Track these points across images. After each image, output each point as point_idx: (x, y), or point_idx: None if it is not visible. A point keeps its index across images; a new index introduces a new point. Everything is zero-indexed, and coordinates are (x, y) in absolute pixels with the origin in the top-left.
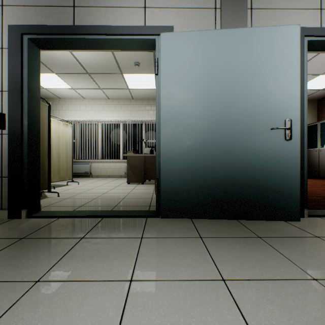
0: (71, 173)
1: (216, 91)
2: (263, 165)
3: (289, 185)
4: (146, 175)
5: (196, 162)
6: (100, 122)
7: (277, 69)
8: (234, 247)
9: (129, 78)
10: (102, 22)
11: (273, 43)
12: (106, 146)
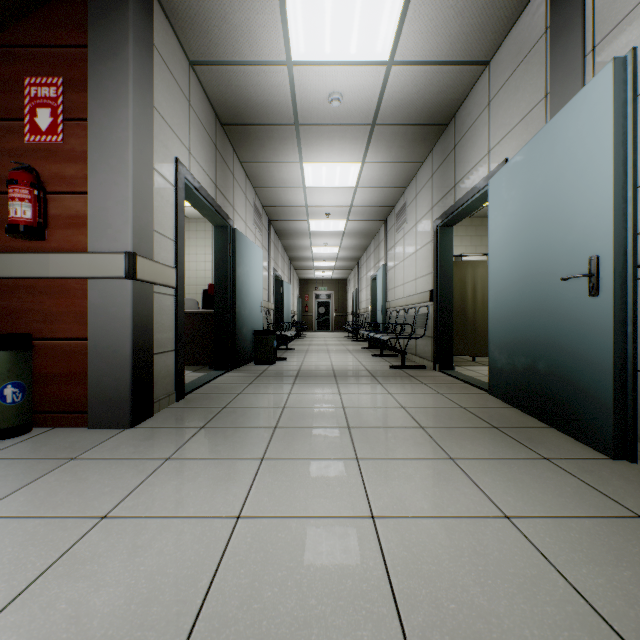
0: None
1: (522, 233)
2: (564, 341)
3: (596, 381)
4: None
5: (508, 331)
6: None
7: (580, 169)
8: (453, 414)
9: None
10: (466, 189)
11: (576, 124)
12: None
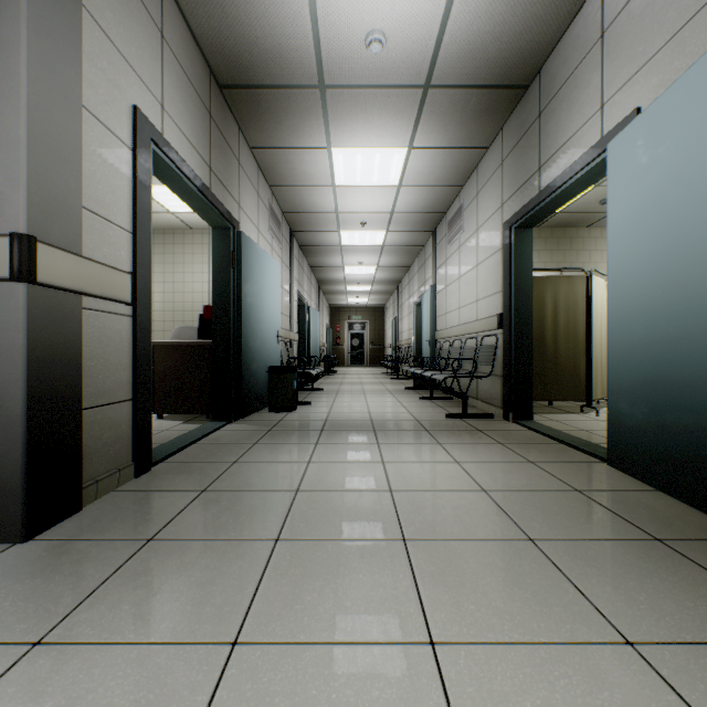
0: None
1: (686, 210)
2: None
3: None
4: None
5: (652, 371)
6: None
7: None
8: (570, 507)
9: None
10: (560, 169)
11: None
12: None
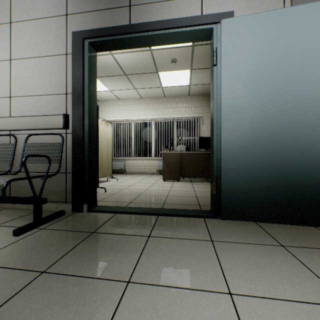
0: (111, 170)
1: (289, 77)
2: None
3: None
4: (182, 172)
5: (264, 159)
6: (133, 121)
7: None
8: None
9: (163, 77)
10: (157, 17)
11: None
12: (139, 144)
